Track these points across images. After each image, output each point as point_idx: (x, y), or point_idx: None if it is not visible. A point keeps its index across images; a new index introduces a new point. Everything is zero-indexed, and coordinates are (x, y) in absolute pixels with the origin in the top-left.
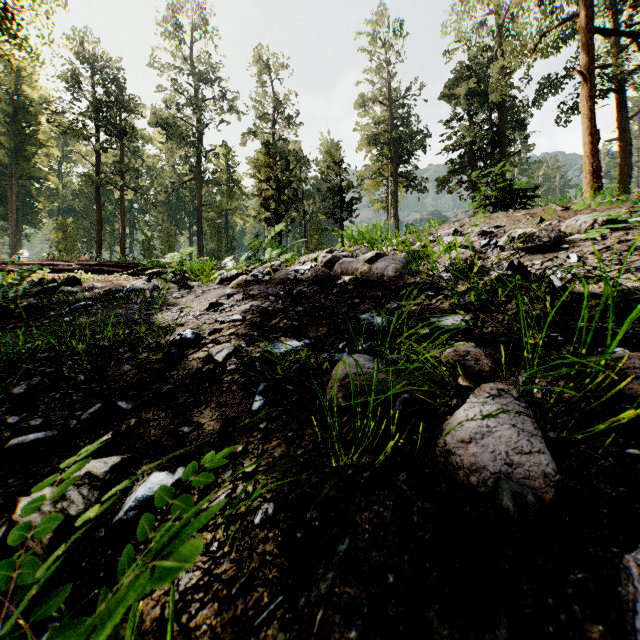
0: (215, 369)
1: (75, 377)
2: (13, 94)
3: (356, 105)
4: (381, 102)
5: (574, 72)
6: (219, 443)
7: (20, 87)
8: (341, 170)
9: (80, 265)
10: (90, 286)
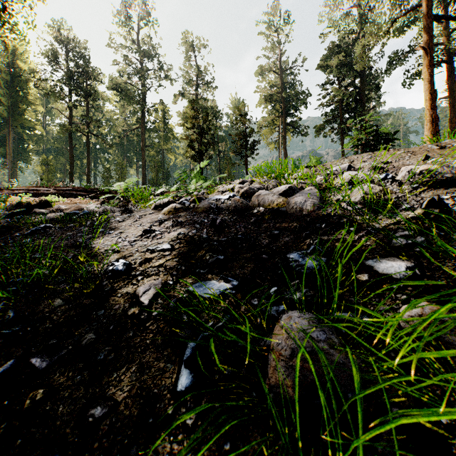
0: (140, 314)
1: (5, 313)
2: (10, 67)
3: (256, 74)
4: (274, 71)
5: (418, 47)
6: (134, 449)
7: (15, 62)
8: (246, 120)
9: (56, 190)
10: (57, 208)
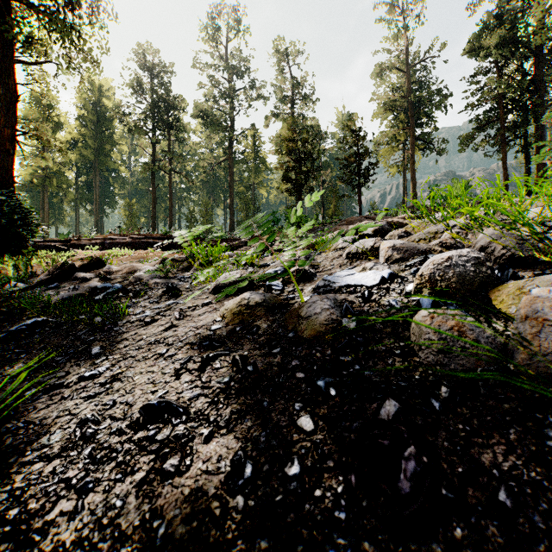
0: None
1: None
2: (96, 106)
3: (372, 75)
4: (397, 69)
5: None
6: None
7: (100, 100)
8: (359, 137)
9: (132, 239)
10: (106, 270)
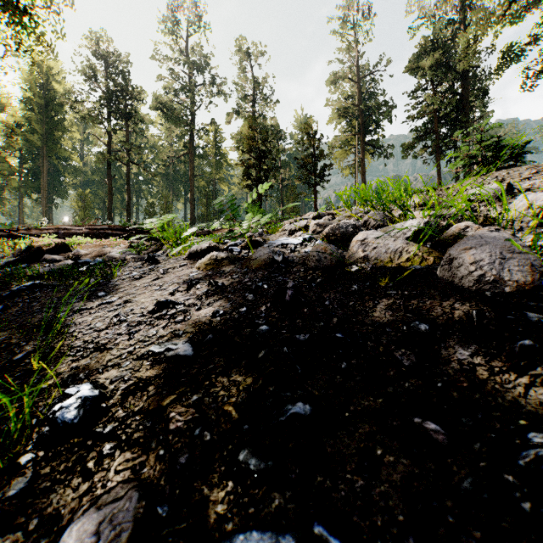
0: None
1: None
2: (44, 89)
3: (327, 83)
4: (350, 79)
5: None
6: None
7: (49, 83)
8: (314, 140)
9: (89, 229)
10: (74, 253)
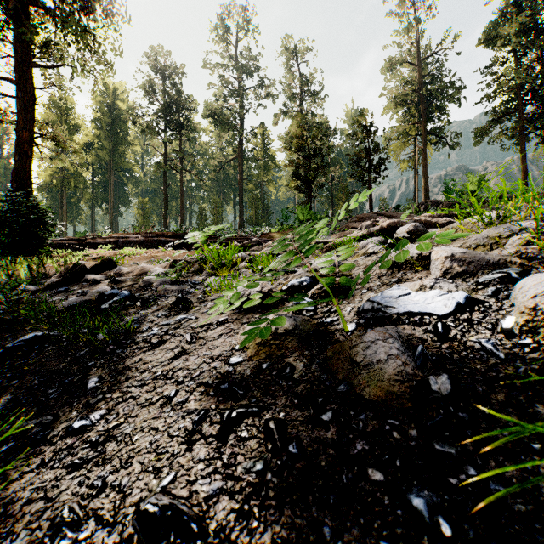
0: None
1: None
2: (111, 109)
3: (382, 70)
4: (408, 63)
5: None
6: None
7: (115, 103)
8: (370, 133)
9: (144, 237)
10: (117, 271)
